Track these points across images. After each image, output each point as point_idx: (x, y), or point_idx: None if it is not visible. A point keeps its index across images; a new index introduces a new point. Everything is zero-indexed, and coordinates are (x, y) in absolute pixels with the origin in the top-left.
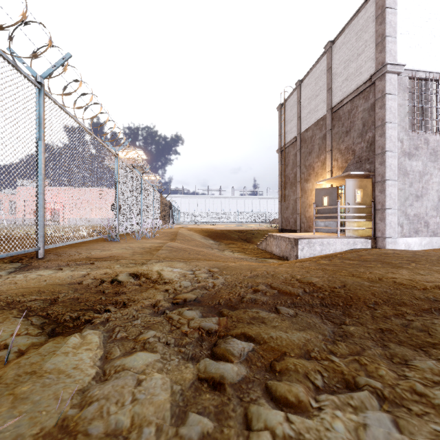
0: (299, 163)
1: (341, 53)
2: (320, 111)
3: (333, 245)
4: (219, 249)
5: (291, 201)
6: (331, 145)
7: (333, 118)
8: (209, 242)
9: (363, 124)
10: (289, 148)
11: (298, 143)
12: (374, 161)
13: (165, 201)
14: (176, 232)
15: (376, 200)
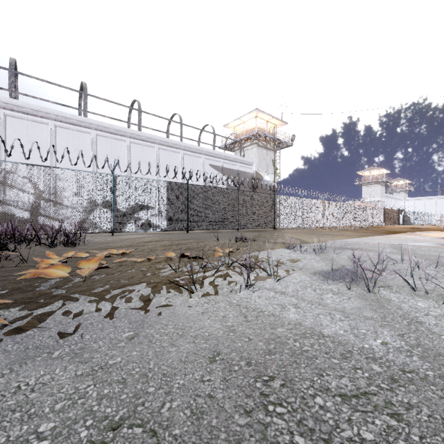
0: None
1: None
2: None
3: None
4: None
5: None
6: None
7: None
8: None
9: None
10: None
11: None
12: None
13: (391, 210)
14: (382, 227)
15: None
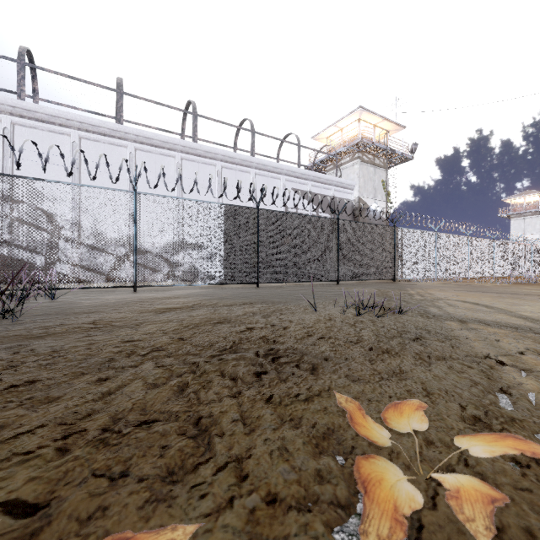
0: None
1: None
2: None
3: None
4: None
5: None
6: None
7: None
8: None
9: None
10: None
11: None
12: None
13: None
14: None
15: None
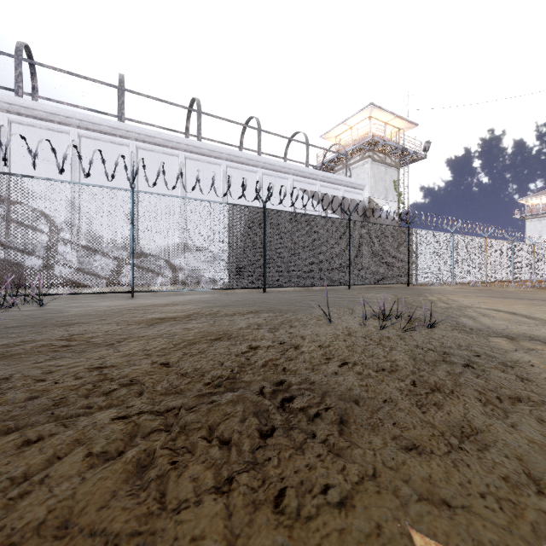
0: None
1: None
2: None
3: None
4: None
5: None
6: None
7: None
8: None
9: None
10: None
11: None
12: None
13: None
14: None
15: None
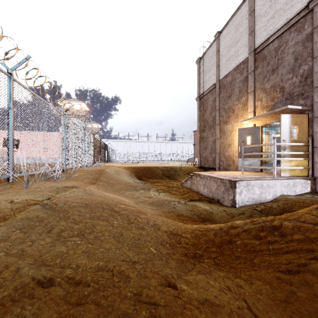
0: (218, 107)
1: None
2: (240, 56)
3: (272, 187)
4: (145, 187)
5: (210, 142)
6: (254, 86)
7: (256, 59)
8: (135, 180)
9: (295, 58)
10: (207, 95)
11: (216, 89)
12: (311, 96)
13: (100, 143)
14: (102, 170)
15: (315, 137)
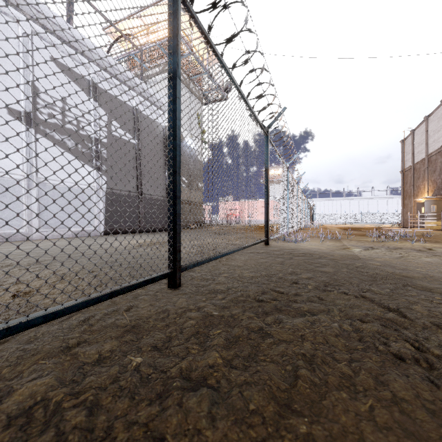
0: (412, 183)
1: (431, 125)
2: (423, 154)
3: None
4: None
5: (409, 208)
6: (427, 177)
7: (428, 161)
8: None
9: (439, 169)
10: (407, 171)
11: (412, 170)
12: None
13: (311, 208)
14: (325, 227)
15: None
